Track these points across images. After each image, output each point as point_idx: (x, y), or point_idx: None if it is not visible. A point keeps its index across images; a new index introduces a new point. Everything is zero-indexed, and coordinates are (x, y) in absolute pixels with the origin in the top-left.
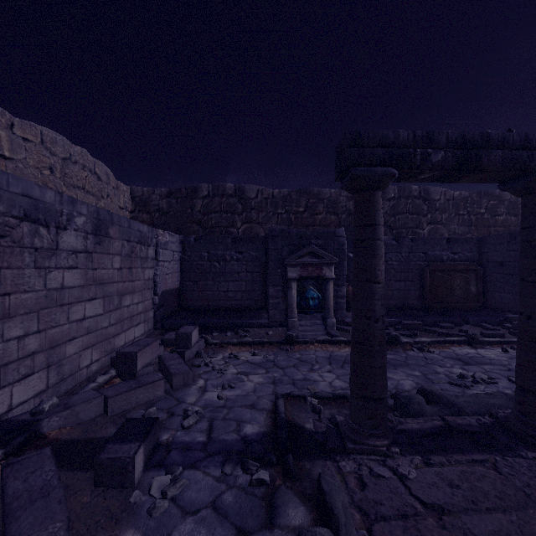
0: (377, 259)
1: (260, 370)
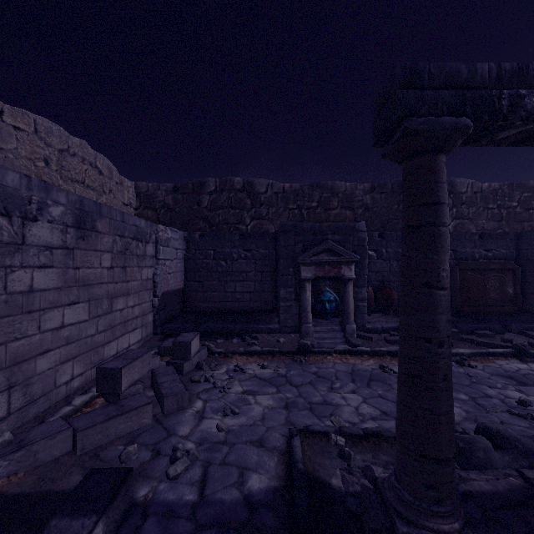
0: (441, 253)
1: (270, 388)
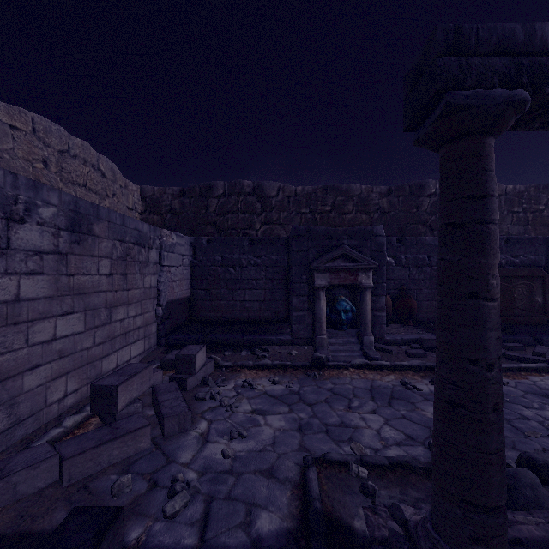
0: (490, 256)
1: (282, 407)
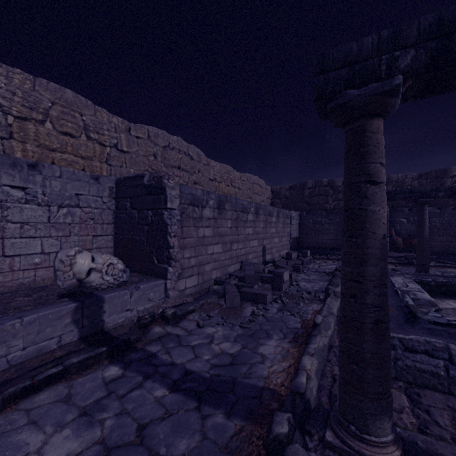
0: None
1: (335, 265)
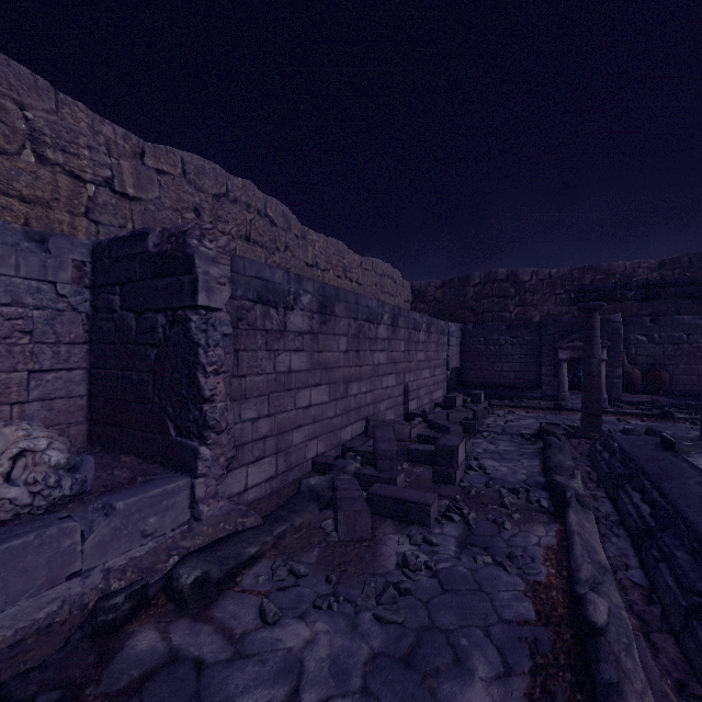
0: (594, 346)
1: (532, 419)
